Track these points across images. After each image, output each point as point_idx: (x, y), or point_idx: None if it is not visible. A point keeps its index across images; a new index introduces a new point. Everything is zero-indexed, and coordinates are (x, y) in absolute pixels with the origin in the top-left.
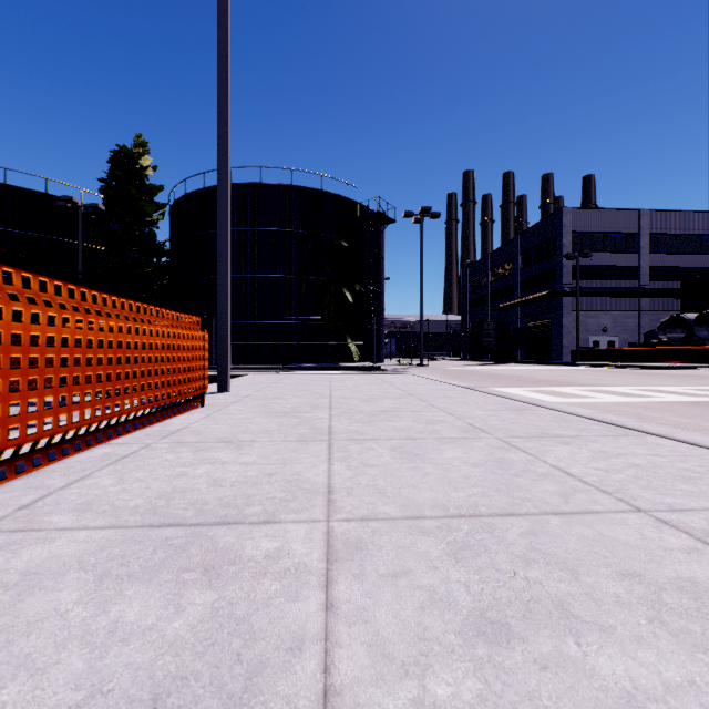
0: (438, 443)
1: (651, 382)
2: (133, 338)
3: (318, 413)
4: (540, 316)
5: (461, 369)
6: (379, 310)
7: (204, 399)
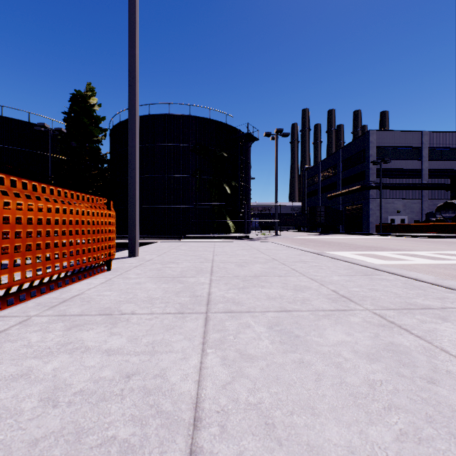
0: (314, 318)
1: (441, 248)
2: (25, 214)
3: (201, 278)
4: (354, 202)
5: (303, 238)
6: (248, 199)
7: (110, 264)
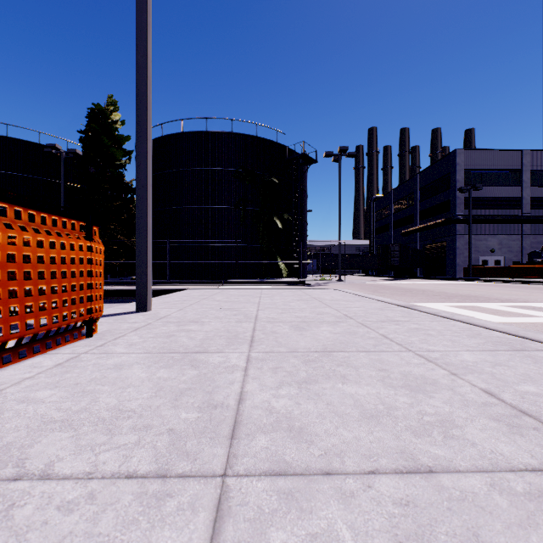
0: (513, 510)
1: None
2: None
3: (231, 355)
4: (436, 239)
5: (374, 284)
6: (303, 235)
7: (92, 327)
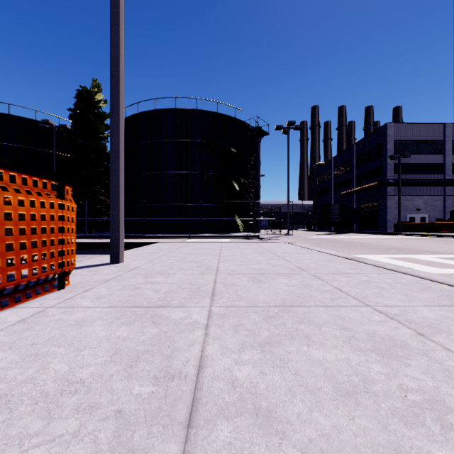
0: None
1: None
2: None
3: (193, 309)
4: (370, 200)
5: (317, 237)
6: (257, 196)
7: (63, 280)
